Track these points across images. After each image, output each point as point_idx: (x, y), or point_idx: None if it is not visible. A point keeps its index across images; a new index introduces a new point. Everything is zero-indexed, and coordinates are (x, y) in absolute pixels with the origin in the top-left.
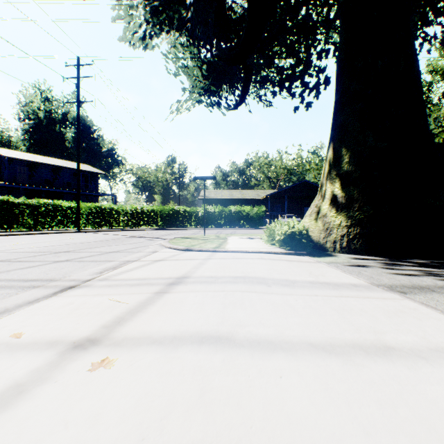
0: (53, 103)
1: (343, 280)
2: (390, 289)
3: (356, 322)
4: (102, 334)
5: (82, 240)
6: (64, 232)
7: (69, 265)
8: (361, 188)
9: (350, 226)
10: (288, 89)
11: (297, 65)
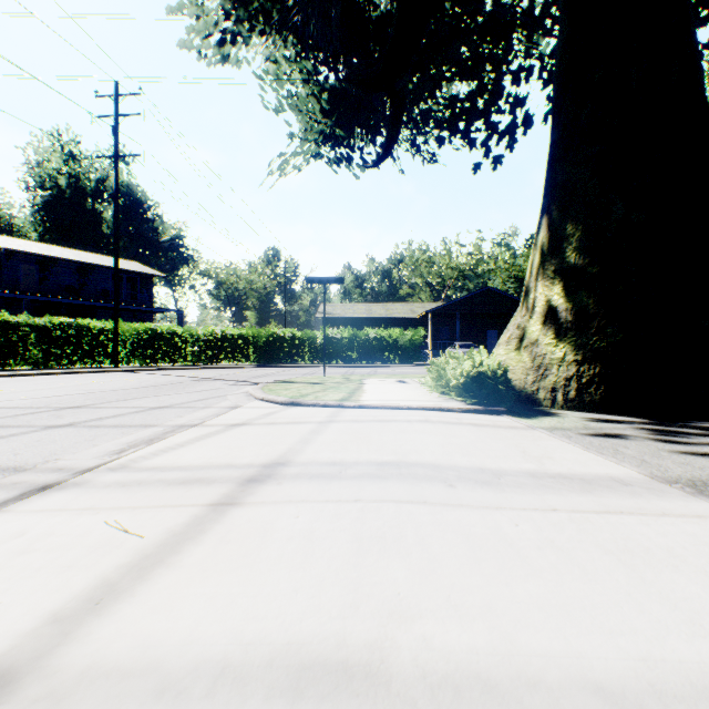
0: (82, 162)
1: (594, 469)
2: (700, 492)
3: (680, 597)
4: (33, 652)
5: (116, 385)
6: (93, 372)
7: (69, 434)
8: (601, 294)
9: (583, 362)
10: (464, 133)
11: (479, 93)
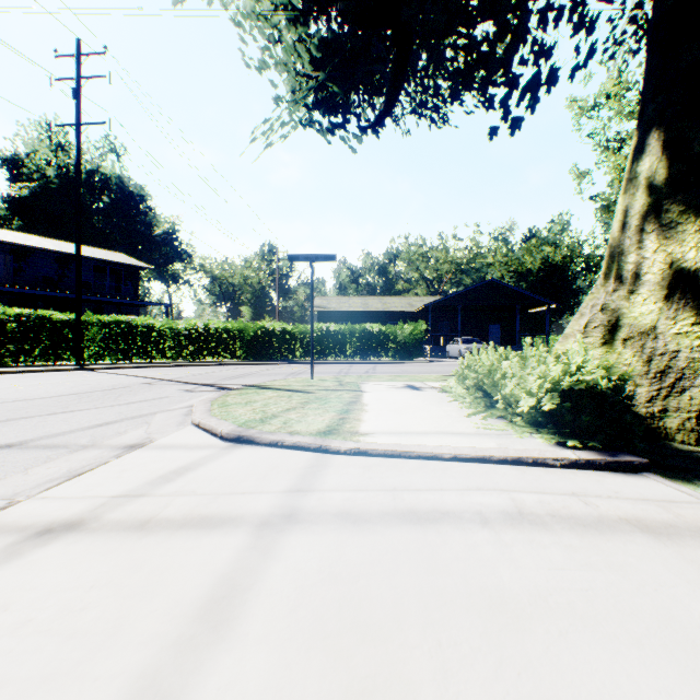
0: (71, 153)
1: None
2: None
3: None
4: None
5: (33, 391)
6: (45, 371)
7: None
8: None
9: None
10: (480, 86)
11: (499, 36)
